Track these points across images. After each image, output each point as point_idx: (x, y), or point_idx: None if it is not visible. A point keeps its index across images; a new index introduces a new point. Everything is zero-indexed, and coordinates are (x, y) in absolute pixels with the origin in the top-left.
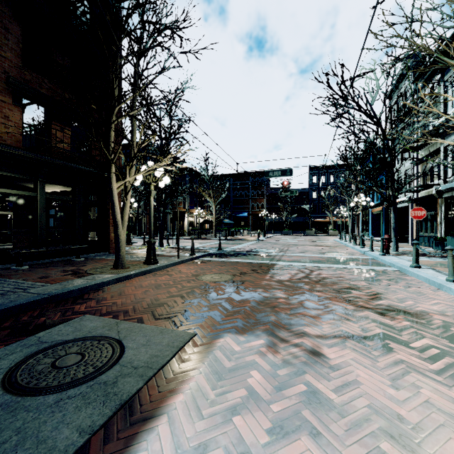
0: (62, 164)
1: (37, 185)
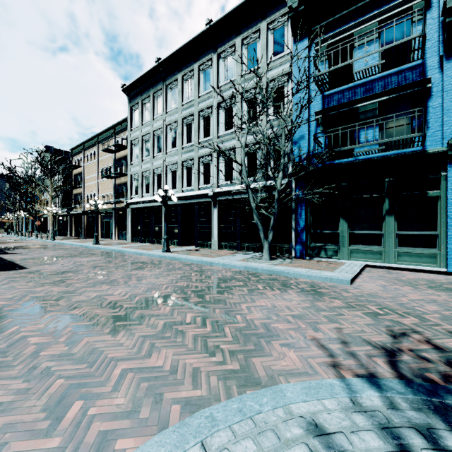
0: None
1: None
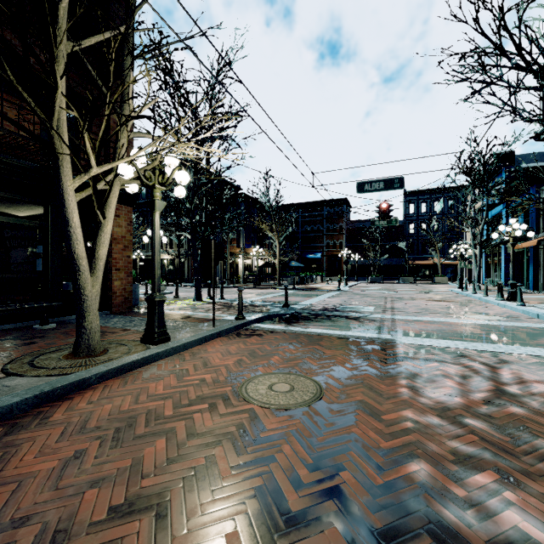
0: (16, 162)
1: None
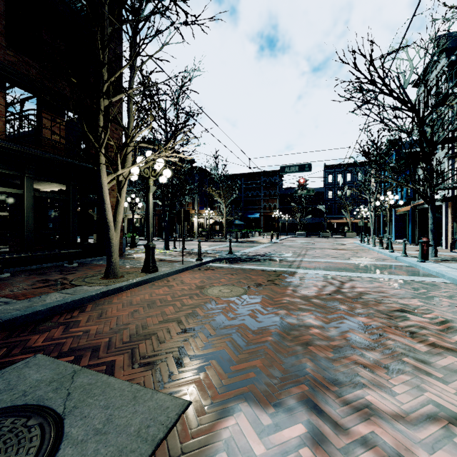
0: (53, 158)
1: (23, 181)
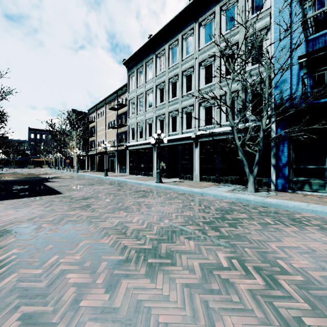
0: None
1: None
